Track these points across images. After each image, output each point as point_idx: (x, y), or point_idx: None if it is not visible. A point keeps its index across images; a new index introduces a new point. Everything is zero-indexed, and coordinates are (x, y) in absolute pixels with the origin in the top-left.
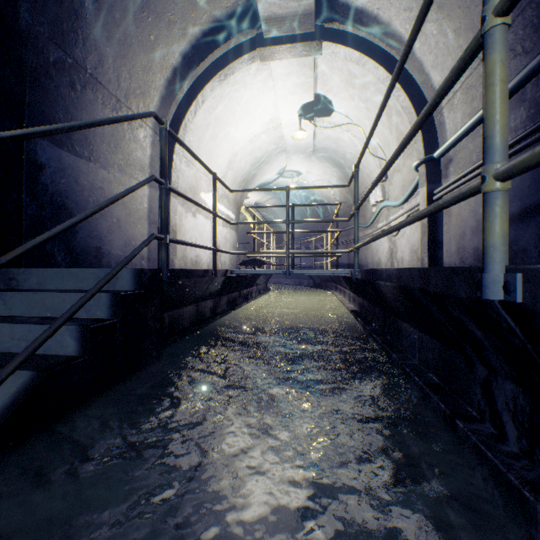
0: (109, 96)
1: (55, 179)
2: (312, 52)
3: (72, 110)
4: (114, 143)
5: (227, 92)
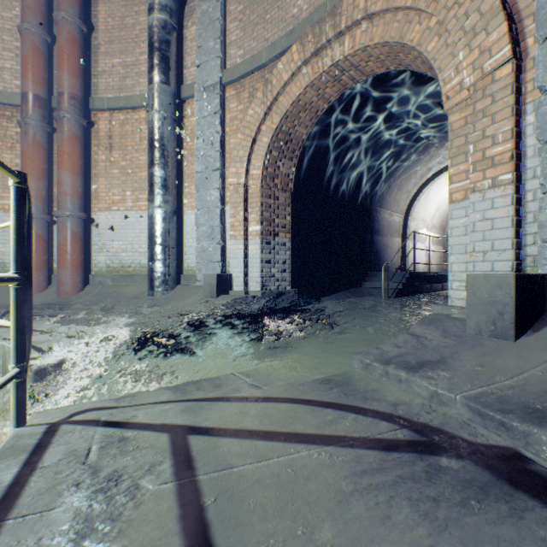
0: (387, 212)
1: (376, 245)
2: None
3: (380, 223)
4: (388, 227)
5: (434, 183)
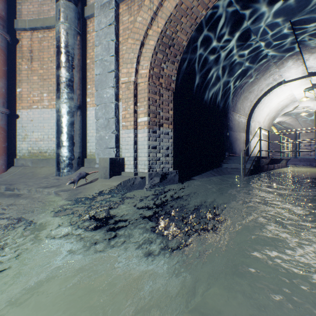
0: (237, 115)
1: (230, 138)
2: (307, 79)
3: (232, 122)
4: (237, 125)
5: (268, 95)
